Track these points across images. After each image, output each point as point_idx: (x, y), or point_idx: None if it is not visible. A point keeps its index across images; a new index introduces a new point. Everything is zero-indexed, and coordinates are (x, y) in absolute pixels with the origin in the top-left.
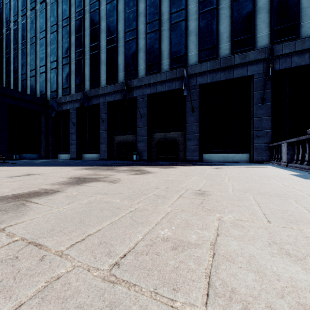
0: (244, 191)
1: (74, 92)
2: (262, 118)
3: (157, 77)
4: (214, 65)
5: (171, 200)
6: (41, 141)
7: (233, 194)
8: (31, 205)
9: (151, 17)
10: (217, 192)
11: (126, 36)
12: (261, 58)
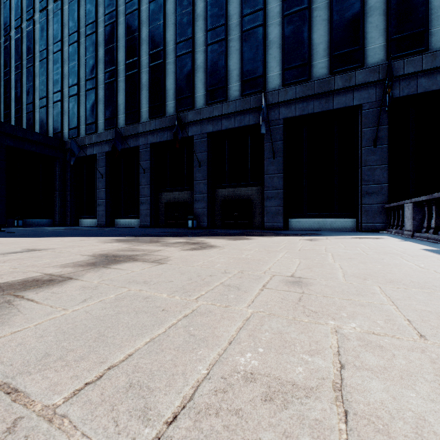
0: (362, 278)
1: (103, 130)
2: (374, 167)
3: (222, 107)
4: (305, 91)
5: (250, 294)
6: (56, 200)
7: (346, 284)
8: (21, 304)
9: (214, 21)
10: (321, 279)
11: (178, 49)
12: (374, 80)
